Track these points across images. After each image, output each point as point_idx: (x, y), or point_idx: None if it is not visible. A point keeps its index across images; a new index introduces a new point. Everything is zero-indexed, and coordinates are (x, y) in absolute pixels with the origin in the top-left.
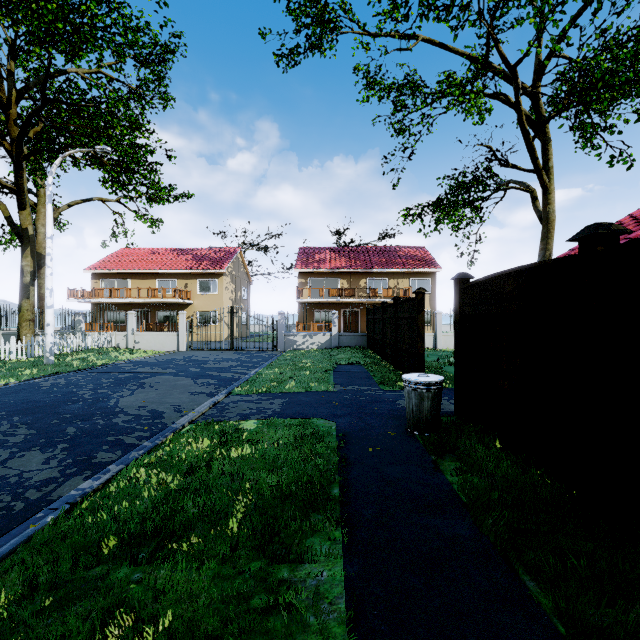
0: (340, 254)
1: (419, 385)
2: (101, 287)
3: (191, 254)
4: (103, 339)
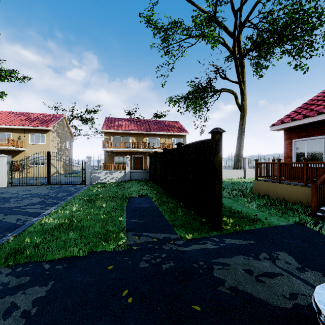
0: (131, 122)
1: None
2: None
3: (25, 116)
4: None
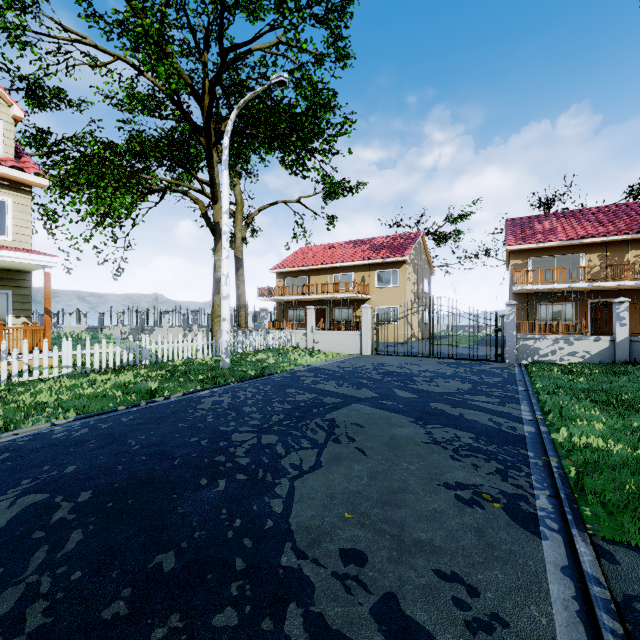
0: (578, 218)
1: None
2: (284, 285)
3: (367, 244)
4: (283, 337)
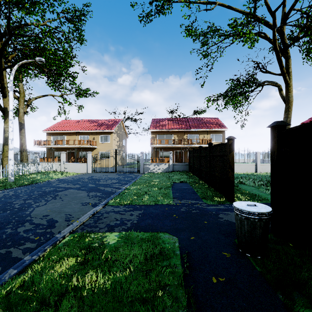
0: (173, 122)
1: (252, 215)
2: (51, 139)
3: (96, 122)
4: (48, 166)
